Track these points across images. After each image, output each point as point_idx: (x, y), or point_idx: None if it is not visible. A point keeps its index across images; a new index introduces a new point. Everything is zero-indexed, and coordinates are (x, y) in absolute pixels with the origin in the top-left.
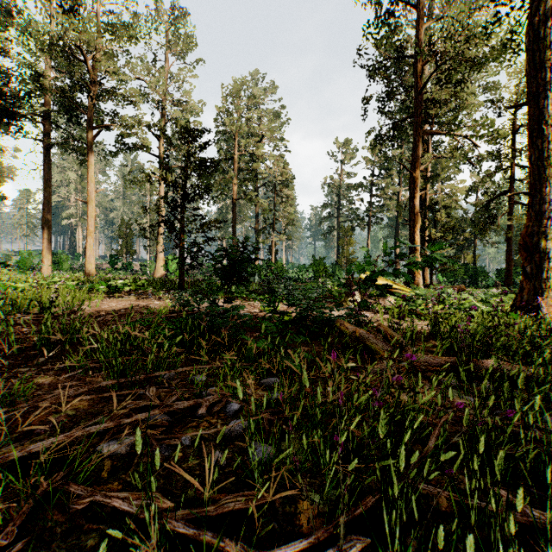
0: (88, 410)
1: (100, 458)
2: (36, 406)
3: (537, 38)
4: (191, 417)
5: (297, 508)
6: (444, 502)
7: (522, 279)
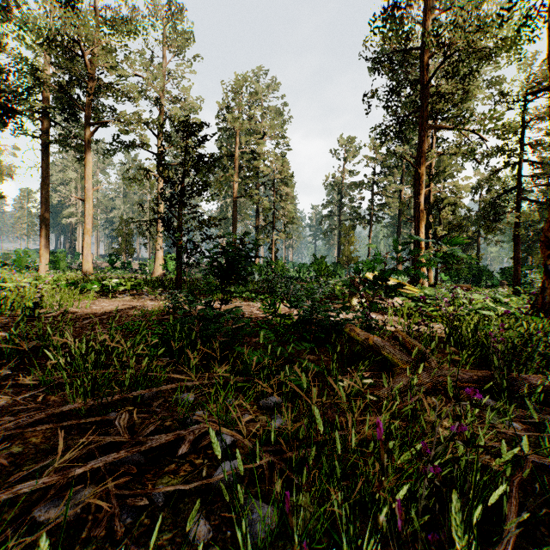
0: (40, 445)
1: (20, 544)
2: None
3: None
4: (171, 456)
5: None
6: None
7: (543, 278)
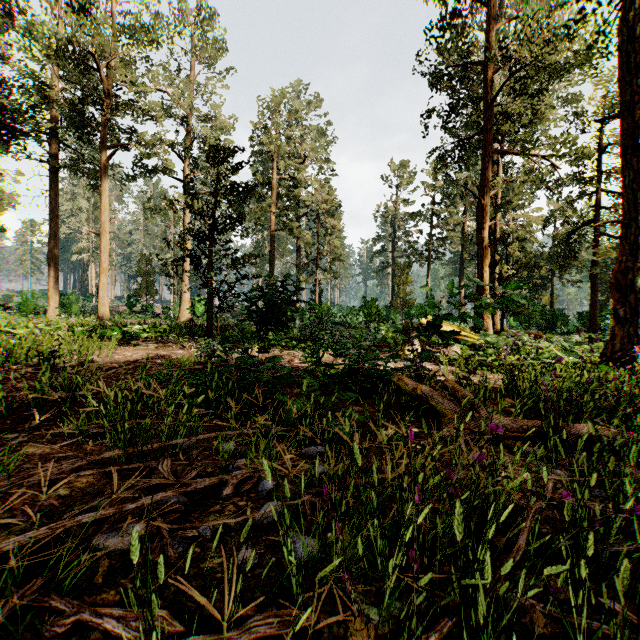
0: (85, 489)
1: (91, 559)
2: (21, 485)
3: (632, 37)
4: (215, 499)
5: (348, 628)
6: (540, 618)
7: (613, 324)
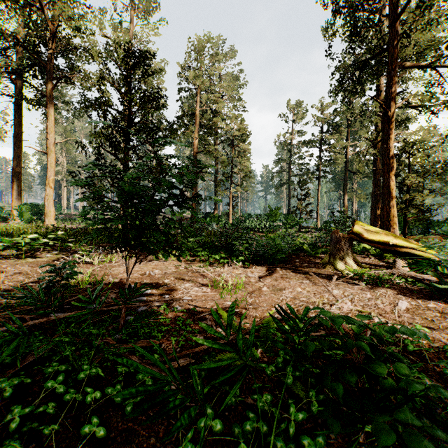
0: None
1: None
2: None
3: None
4: None
5: None
6: None
7: None
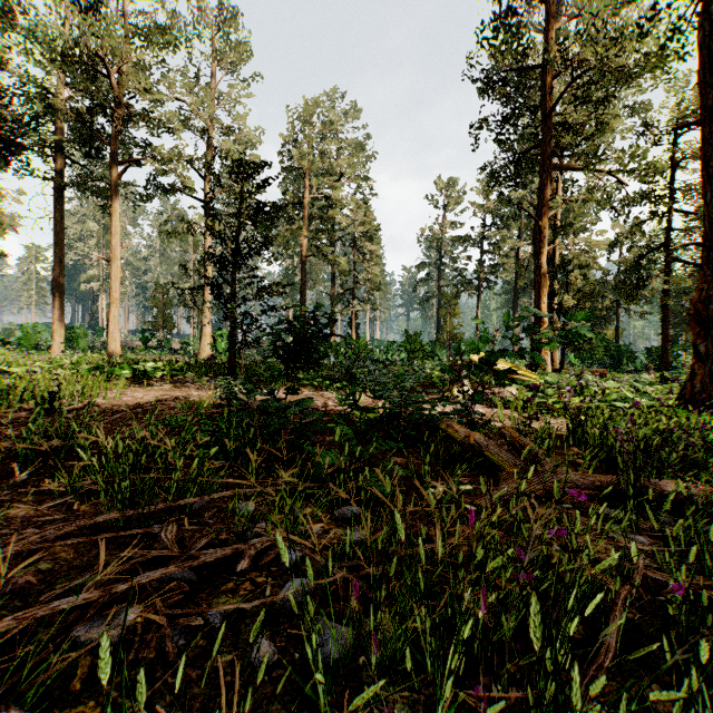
0: (72, 561)
1: (64, 662)
2: None
3: None
4: (228, 574)
5: None
6: None
7: (692, 361)
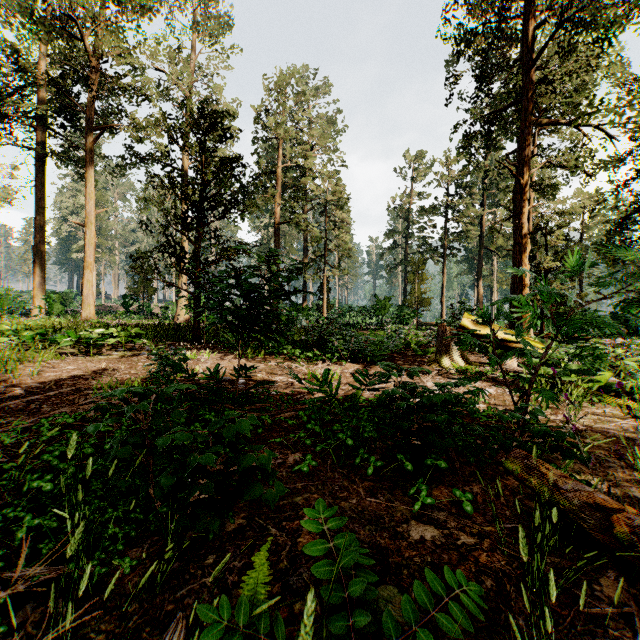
0: None
1: None
2: None
3: None
4: None
5: None
6: None
7: None
